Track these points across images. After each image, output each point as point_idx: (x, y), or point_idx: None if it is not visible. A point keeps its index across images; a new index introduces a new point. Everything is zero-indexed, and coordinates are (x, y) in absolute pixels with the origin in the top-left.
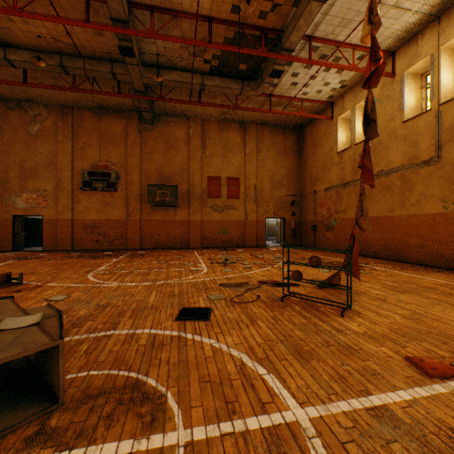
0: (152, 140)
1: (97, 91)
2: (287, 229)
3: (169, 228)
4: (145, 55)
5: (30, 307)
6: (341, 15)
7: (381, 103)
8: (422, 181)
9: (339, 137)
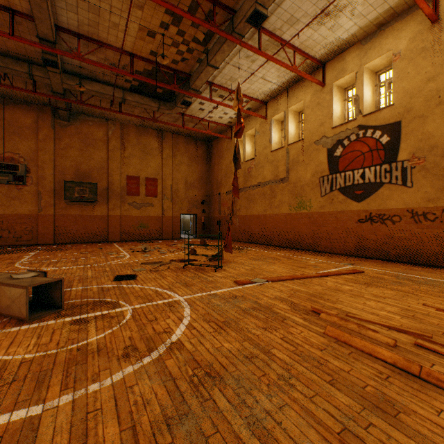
0: (68, 137)
1: (8, 85)
2: (199, 224)
3: (87, 223)
4: (67, 65)
5: None
6: (230, 75)
7: (260, 136)
8: (280, 192)
9: None
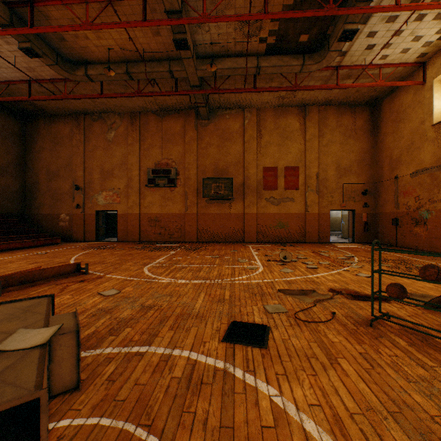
0: (208, 135)
1: (157, 92)
2: (357, 223)
3: (223, 222)
4: (199, 47)
5: (82, 301)
6: None
7: None
8: None
9: (435, 105)
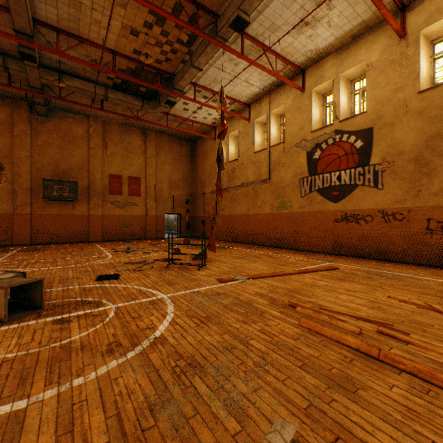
0: (46, 133)
1: None
2: (183, 223)
3: (66, 223)
4: (45, 59)
5: None
6: (214, 77)
7: (244, 137)
8: (263, 193)
9: None
